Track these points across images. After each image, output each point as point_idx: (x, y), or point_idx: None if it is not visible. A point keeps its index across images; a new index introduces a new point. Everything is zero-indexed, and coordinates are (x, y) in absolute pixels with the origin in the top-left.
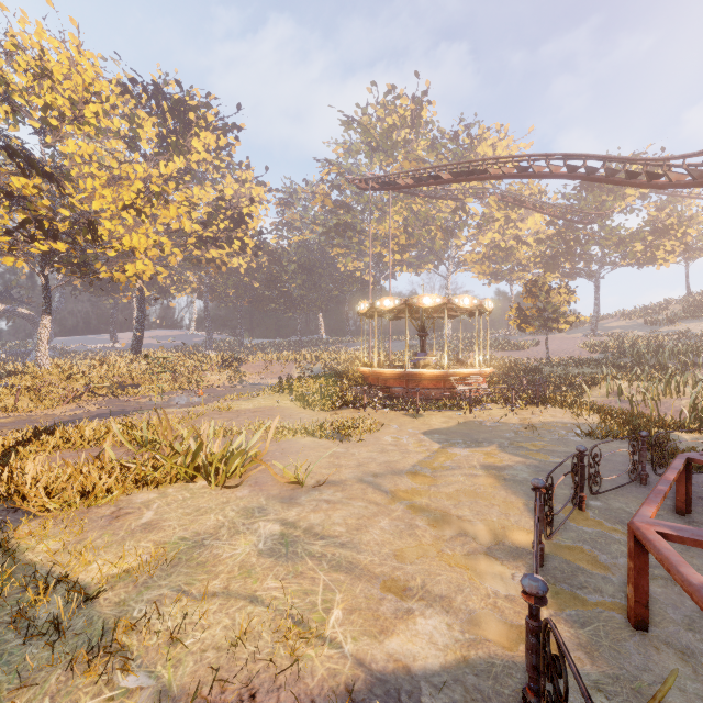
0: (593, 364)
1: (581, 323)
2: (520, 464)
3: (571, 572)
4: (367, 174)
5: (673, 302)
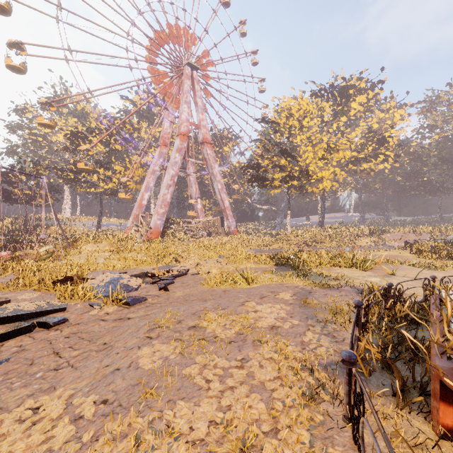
0: None
1: None
2: None
3: None
4: None
5: None
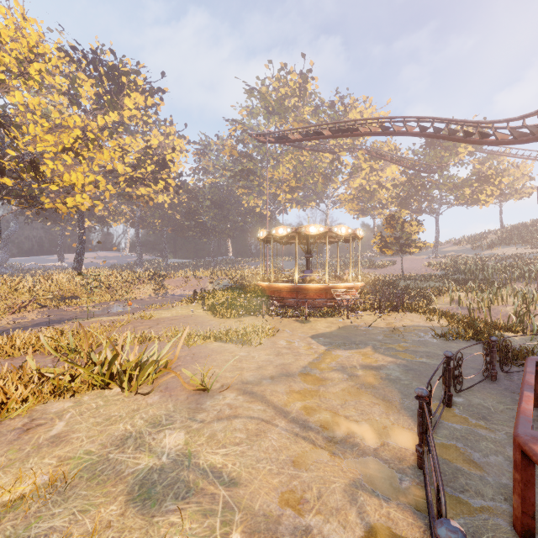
0: (437, 279)
1: (425, 248)
2: (391, 363)
3: (452, 474)
4: (265, 130)
5: (491, 233)
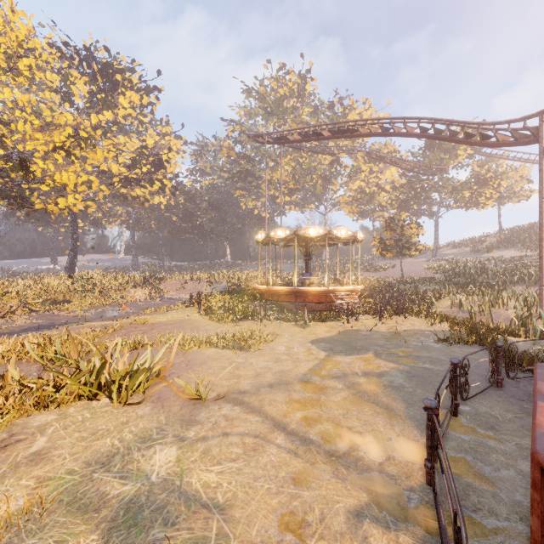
0: (437, 282)
1: (424, 251)
2: (394, 369)
3: (463, 491)
4: (263, 131)
5: (490, 236)
